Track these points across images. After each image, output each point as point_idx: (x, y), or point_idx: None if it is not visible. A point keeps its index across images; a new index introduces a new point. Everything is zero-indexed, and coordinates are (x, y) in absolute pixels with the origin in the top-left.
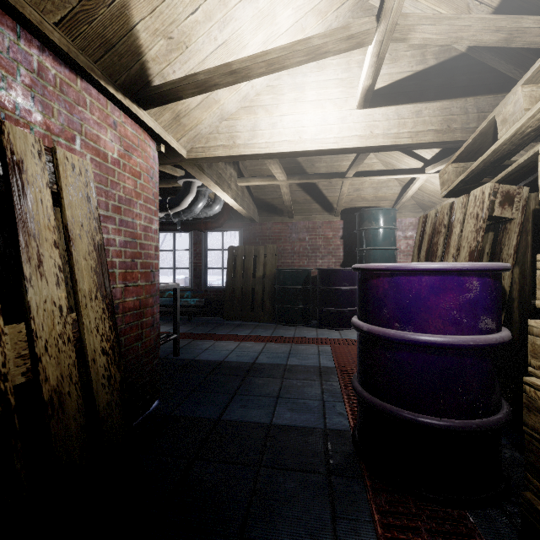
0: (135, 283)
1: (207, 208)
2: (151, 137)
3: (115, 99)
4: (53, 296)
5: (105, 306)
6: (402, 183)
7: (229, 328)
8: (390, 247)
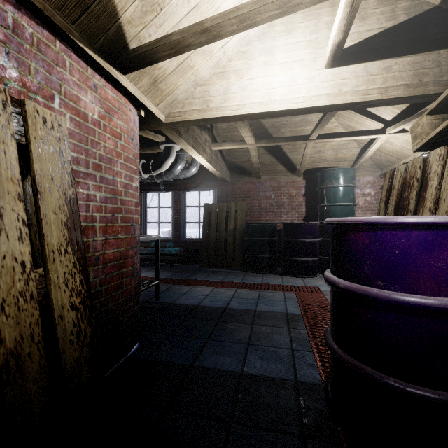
0: (115, 236)
1: (186, 170)
2: (131, 101)
3: (94, 62)
4: (14, 251)
5: (76, 260)
6: (361, 145)
7: (205, 274)
8: (349, 203)
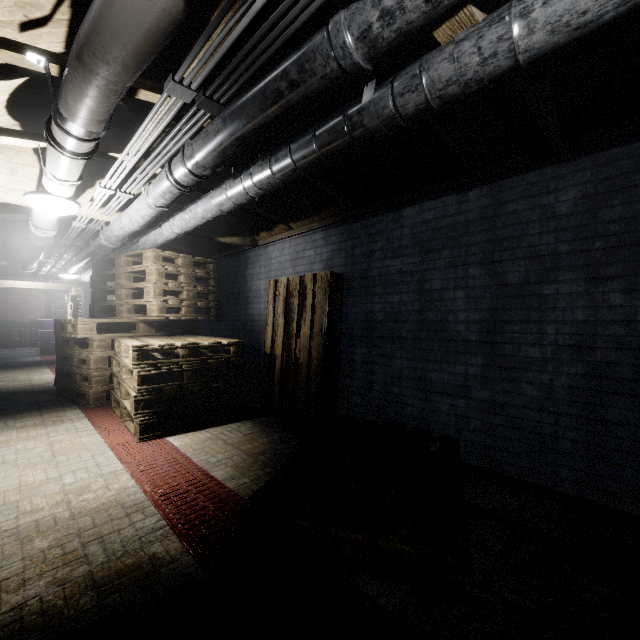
0: None
1: None
2: None
3: None
4: None
5: None
6: None
7: None
8: None
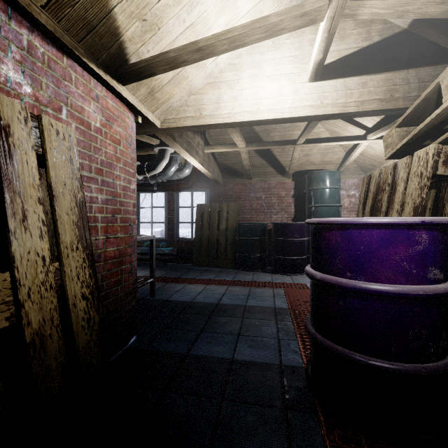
0: (115, 236)
1: (179, 172)
2: (129, 109)
3: (97, 75)
4: (36, 247)
5: (86, 256)
6: (345, 149)
7: (197, 273)
8: (335, 204)
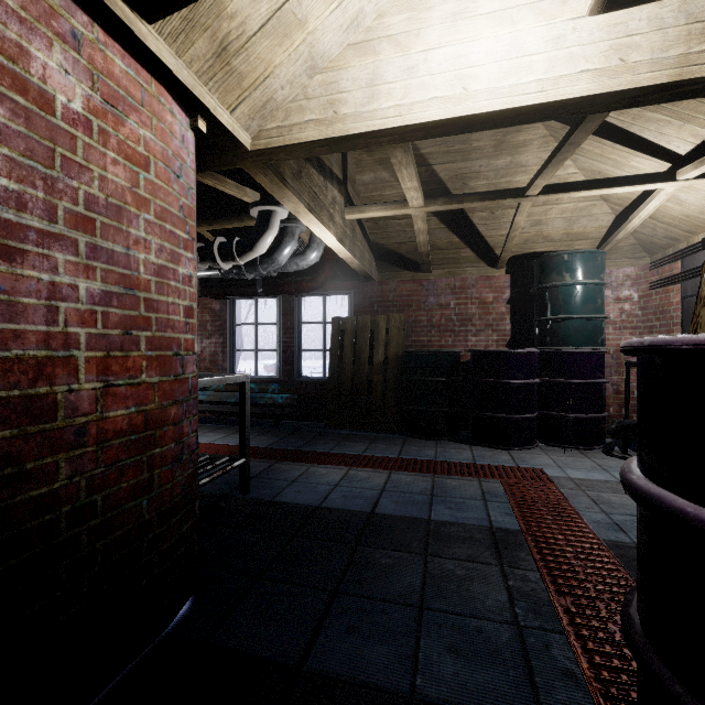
0: (133, 380)
1: (299, 257)
2: (175, 96)
3: None
4: None
5: None
6: (616, 208)
7: (333, 441)
8: (595, 315)
